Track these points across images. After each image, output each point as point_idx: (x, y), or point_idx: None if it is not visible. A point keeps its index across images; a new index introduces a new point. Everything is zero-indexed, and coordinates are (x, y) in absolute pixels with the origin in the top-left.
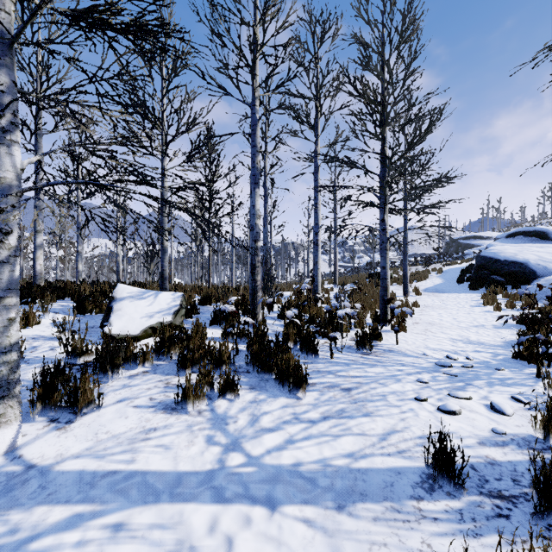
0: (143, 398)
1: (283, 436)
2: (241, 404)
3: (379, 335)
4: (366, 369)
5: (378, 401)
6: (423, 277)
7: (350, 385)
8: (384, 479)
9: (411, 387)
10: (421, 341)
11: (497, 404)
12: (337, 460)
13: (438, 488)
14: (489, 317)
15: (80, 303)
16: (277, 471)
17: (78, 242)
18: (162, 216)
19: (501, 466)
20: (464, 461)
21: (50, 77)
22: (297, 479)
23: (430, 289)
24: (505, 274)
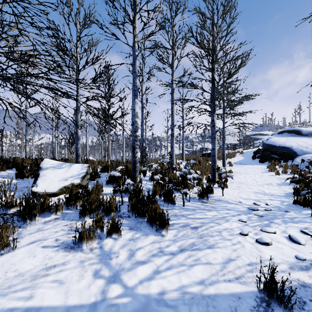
0: (50, 240)
1: (152, 268)
2: (123, 242)
3: (212, 190)
4: (206, 213)
5: (216, 236)
6: (232, 156)
7: (197, 225)
8: (229, 305)
9: (236, 225)
10: (237, 194)
11: (294, 237)
12: (192, 287)
13: (271, 311)
14: (273, 179)
15: (20, 171)
16: (147, 300)
17: (26, 134)
18: (77, 116)
19: (310, 288)
20: (291, 291)
21: (3, 26)
22: (163, 307)
23: (237, 162)
24: (279, 154)
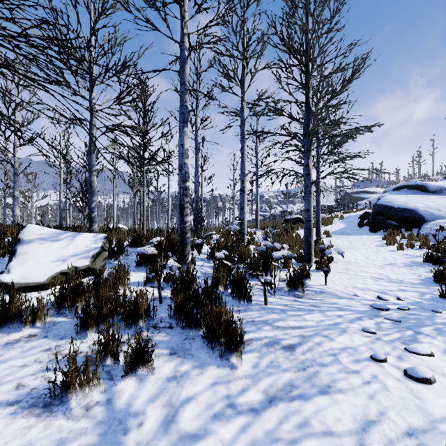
0: (6, 386)
1: None
2: (155, 386)
3: (308, 276)
4: (305, 316)
5: (330, 365)
6: (329, 222)
7: (292, 341)
8: None
9: (361, 340)
10: (347, 281)
11: None
12: None
13: None
14: (396, 256)
15: None
16: None
17: (14, 187)
18: (90, 157)
19: None
20: None
21: None
22: None
23: (337, 232)
24: (399, 219)
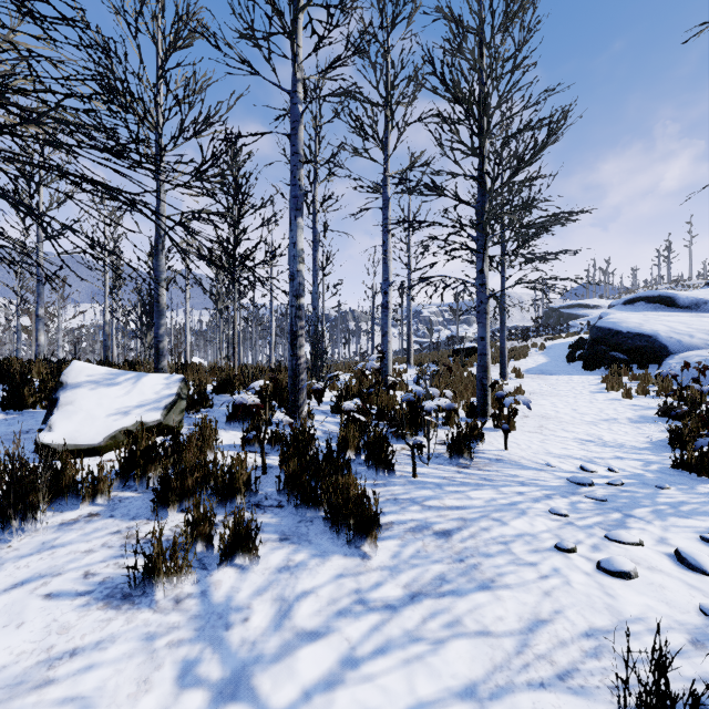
0: (71, 575)
1: (337, 650)
2: (262, 577)
3: (480, 437)
4: (470, 493)
5: (498, 555)
6: (522, 354)
7: (448, 525)
8: None
9: (545, 525)
10: (538, 444)
11: (690, 556)
12: (446, 707)
13: None
14: (619, 407)
15: (14, 392)
16: None
17: (38, 303)
18: (157, 259)
19: None
20: None
21: None
22: None
23: (533, 370)
24: (629, 350)
